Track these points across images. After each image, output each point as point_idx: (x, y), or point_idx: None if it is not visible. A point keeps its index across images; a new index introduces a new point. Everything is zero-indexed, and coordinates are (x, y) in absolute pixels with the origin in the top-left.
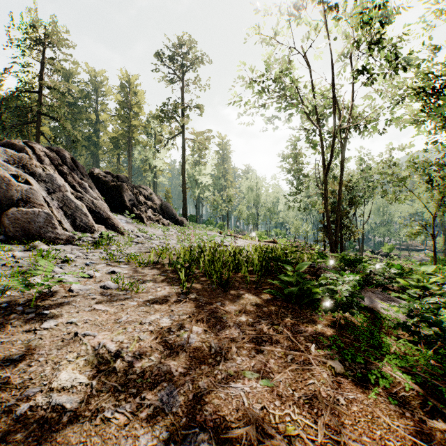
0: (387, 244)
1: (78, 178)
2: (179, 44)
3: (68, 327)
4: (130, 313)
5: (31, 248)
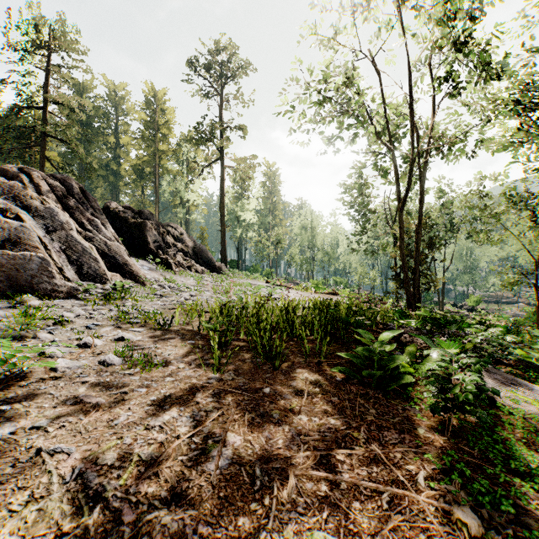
0: (472, 296)
1: (88, 213)
2: (217, 50)
3: (31, 437)
4: (134, 408)
5: (17, 304)
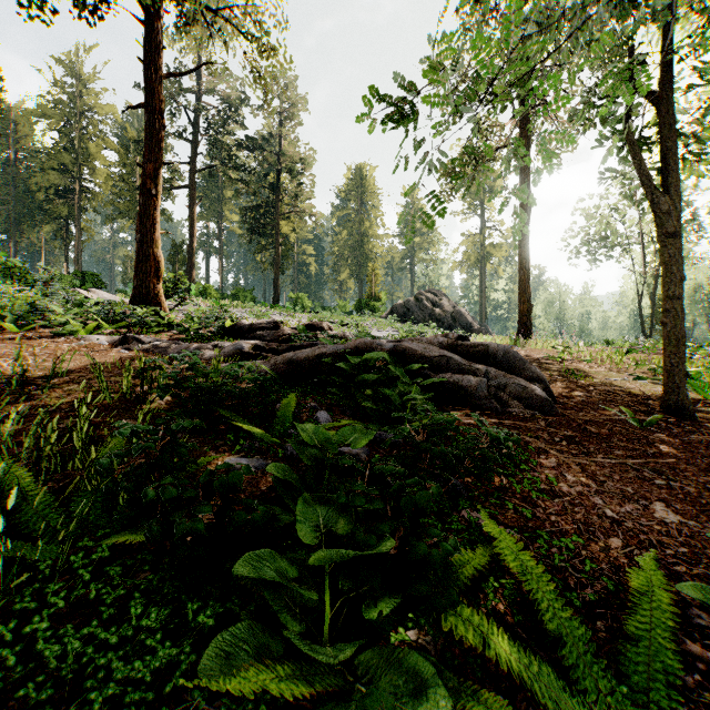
0: None
1: None
2: None
3: None
4: None
5: None
